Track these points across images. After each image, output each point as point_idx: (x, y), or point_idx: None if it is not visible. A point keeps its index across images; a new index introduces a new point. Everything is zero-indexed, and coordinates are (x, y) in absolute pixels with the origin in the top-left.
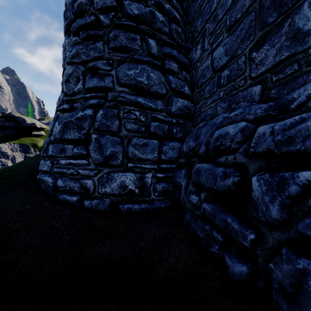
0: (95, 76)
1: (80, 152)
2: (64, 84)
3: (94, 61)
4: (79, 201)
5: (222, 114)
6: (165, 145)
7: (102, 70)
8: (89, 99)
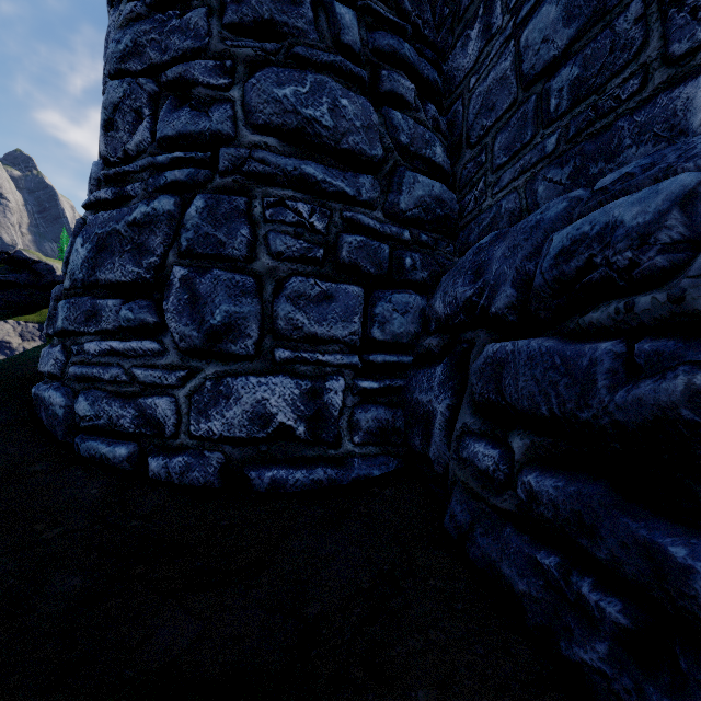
0: (183, 105)
1: (138, 319)
2: (103, 135)
3: (182, 64)
4: (136, 459)
5: (557, 197)
6: (383, 300)
7: (203, 88)
8: (166, 170)
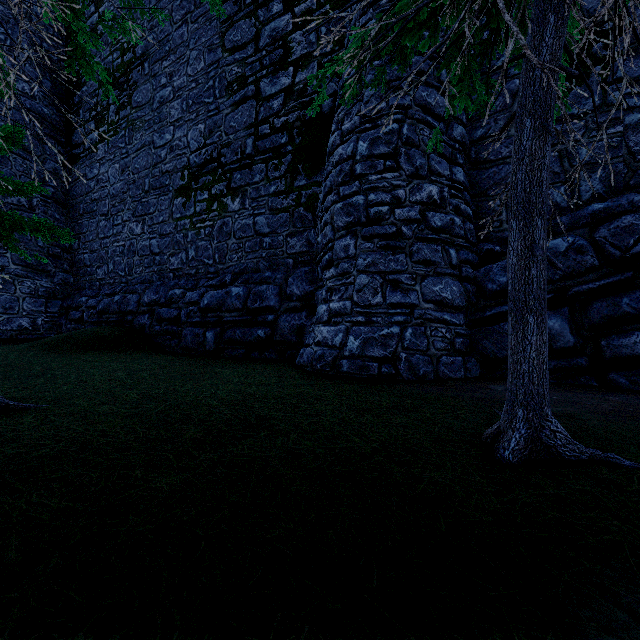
0: None
1: None
2: None
3: None
4: None
5: (87, 289)
6: (51, 302)
7: None
8: None
